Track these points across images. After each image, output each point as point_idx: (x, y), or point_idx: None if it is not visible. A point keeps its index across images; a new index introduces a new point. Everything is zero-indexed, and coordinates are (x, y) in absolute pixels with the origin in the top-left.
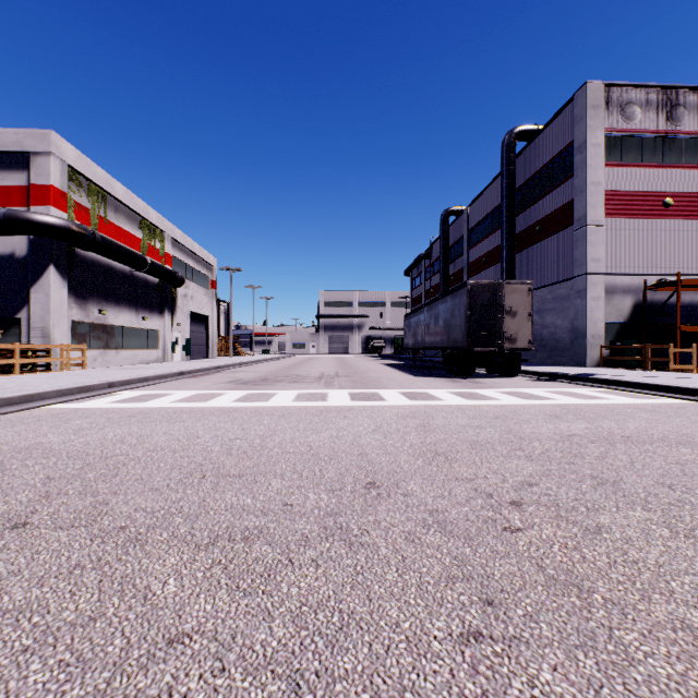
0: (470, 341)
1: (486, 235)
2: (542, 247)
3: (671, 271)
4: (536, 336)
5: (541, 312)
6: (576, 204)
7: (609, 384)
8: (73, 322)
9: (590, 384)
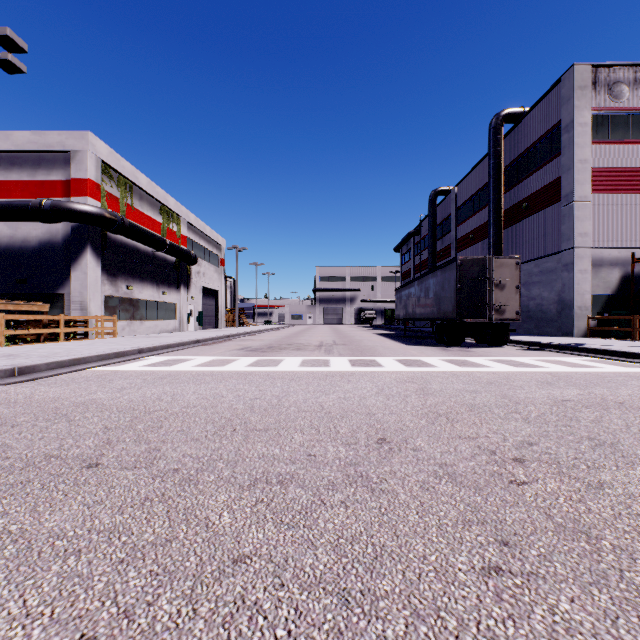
0: (460, 313)
1: (474, 212)
2: (529, 222)
3: None
4: (522, 307)
5: (528, 285)
6: (563, 181)
7: (597, 353)
8: (106, 296)
9: (578, 353)
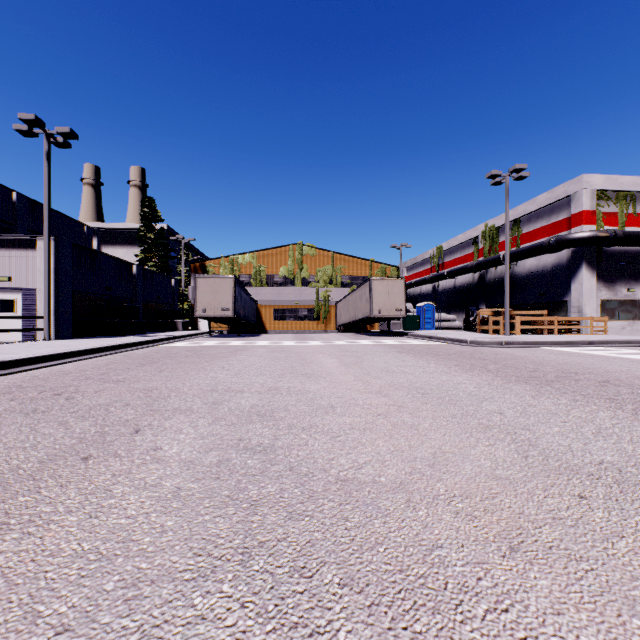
0: None
1: None
2: None
3: None
4: None
5: None
6: None
7: None
8: (602, 300)
9: None
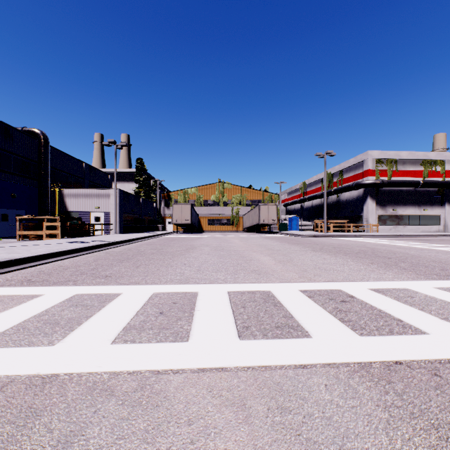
0: None
1: None
2: None
3: None
4: None
5: None
6: None
7: None
8: (379, 215)
9: None
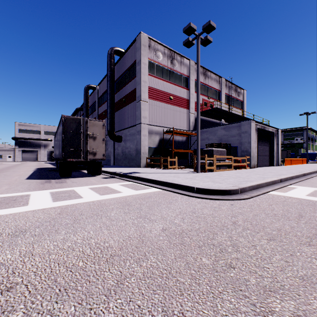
0: (64, 154)
1: (105, 101)
2: (126, 109)
3: (172, 126)
4: (123, 152)
5: (125, 141)
6: (137, 89)
7: (135, 179)
8: None
9: (127, 179)
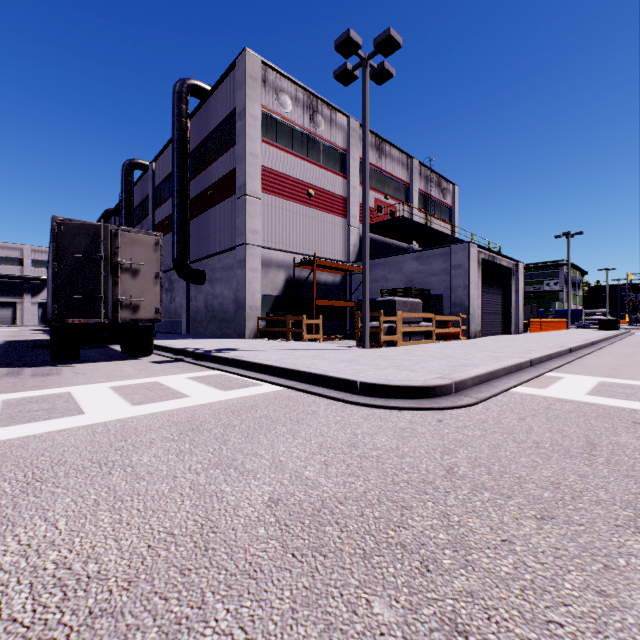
0: (58, 309)
1: (169, 195)
2: (214, 213)
3: (313, 253)
4: (209, 306)
5: (213, 281)
6: (238, 171)
7: (227, 363)
8: None
9: (209, 365)
